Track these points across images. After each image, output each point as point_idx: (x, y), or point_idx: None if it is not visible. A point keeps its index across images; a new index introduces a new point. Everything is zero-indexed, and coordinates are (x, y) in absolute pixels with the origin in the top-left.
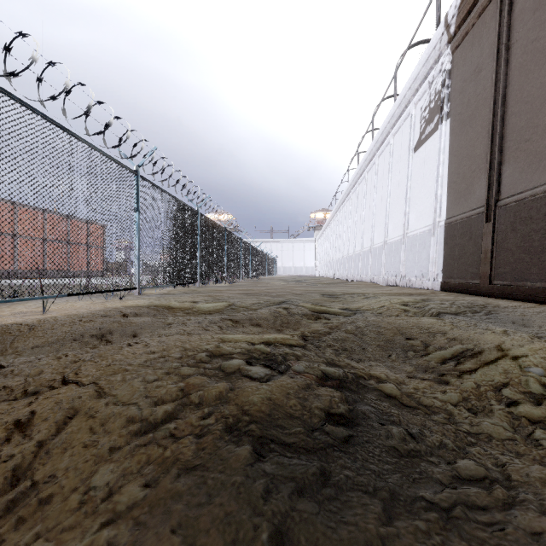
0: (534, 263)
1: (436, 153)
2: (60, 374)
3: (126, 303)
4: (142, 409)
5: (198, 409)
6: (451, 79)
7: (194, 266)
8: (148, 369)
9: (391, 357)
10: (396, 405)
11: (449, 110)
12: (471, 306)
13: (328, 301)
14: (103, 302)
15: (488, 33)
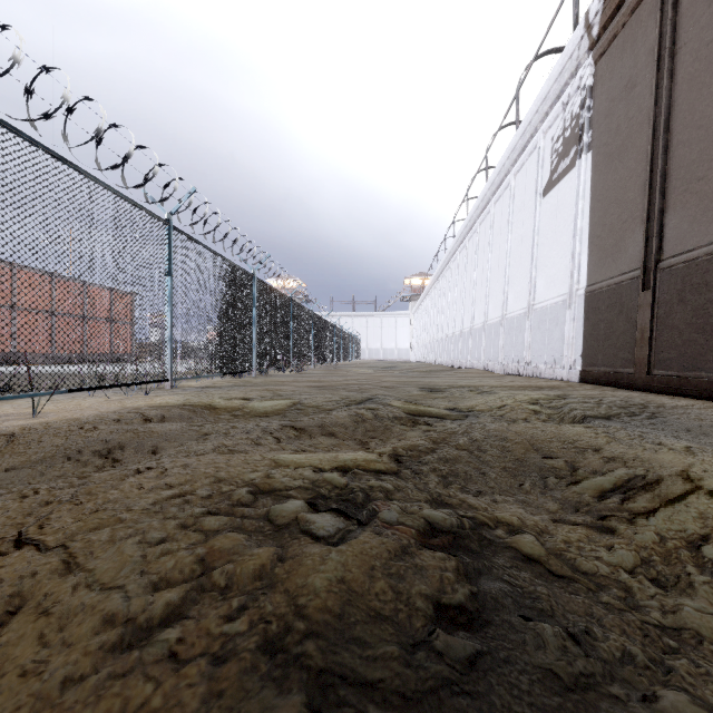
0: (711, 346)
1: (573, 198)
2: (16, 528)
3: (153, 400)
4: (131, 598)
5: (223, 600)
6: (594, 99)
7: (248, 349)
8: (156, 519)
9: (523, 486)
10: (541, 576)
11: (590, 140)
12: (626, 406)
13: (428, 398)
14: (122, 399)
15: (645, 35)
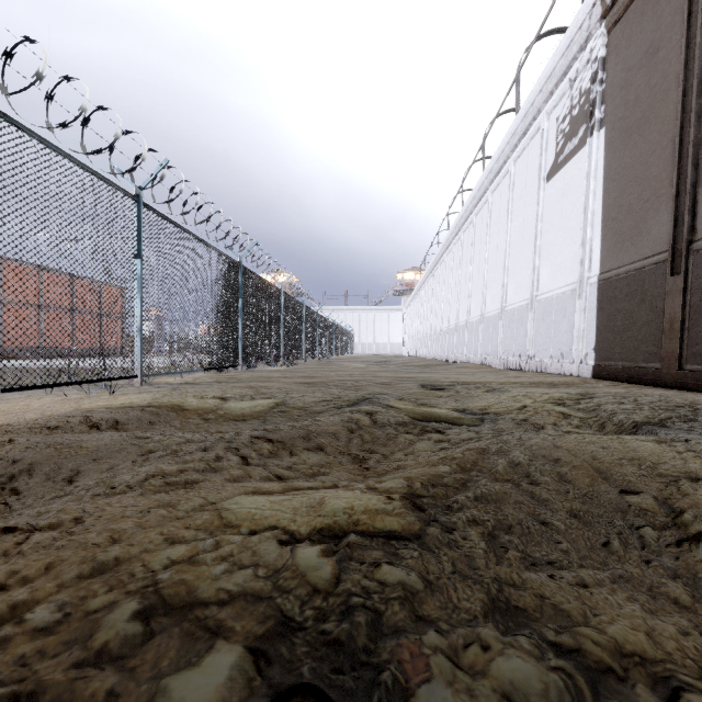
0: None
1: (582, 180)
2: None
3: (116, 400)
4: None
5: None
6: (607, 71)
7: (234, 342)
8: None
9: (611, 546)
10: None
11: (603, 115)
12: (672, 408)
13: (431, 396)
14: (81, 398)
15: None
